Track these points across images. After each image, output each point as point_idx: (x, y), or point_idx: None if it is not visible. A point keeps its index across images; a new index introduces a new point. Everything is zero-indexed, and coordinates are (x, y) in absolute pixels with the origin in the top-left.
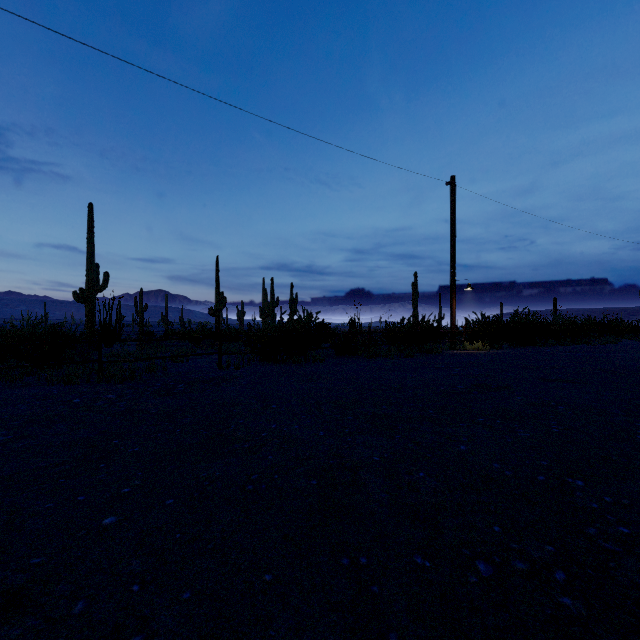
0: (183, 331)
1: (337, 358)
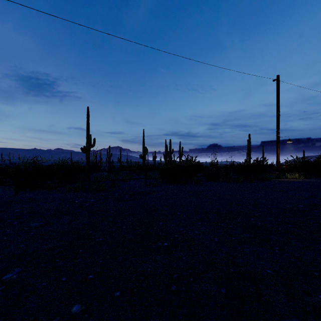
0: (128, 166)
1: (207, 182)
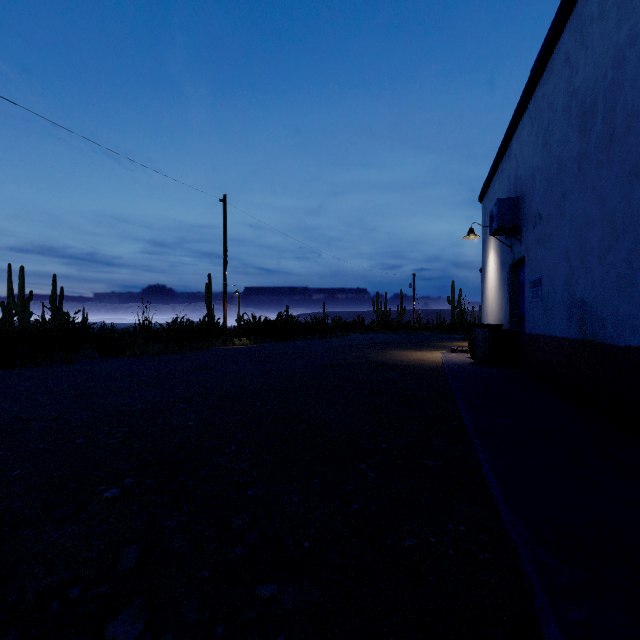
0: None
1: (98, 359)
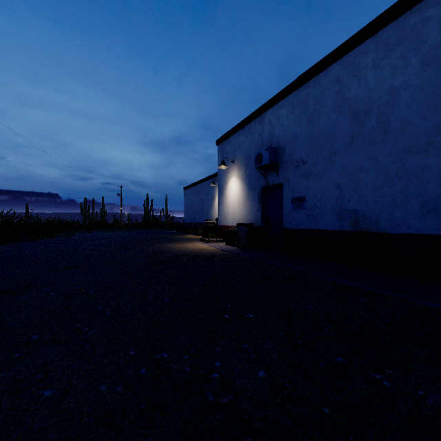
0: None
1: None
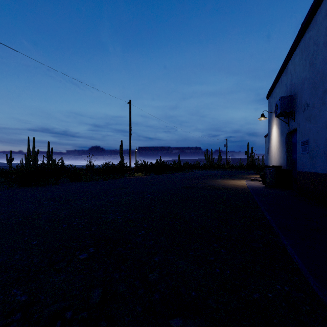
0: None
1: (69, 183)
